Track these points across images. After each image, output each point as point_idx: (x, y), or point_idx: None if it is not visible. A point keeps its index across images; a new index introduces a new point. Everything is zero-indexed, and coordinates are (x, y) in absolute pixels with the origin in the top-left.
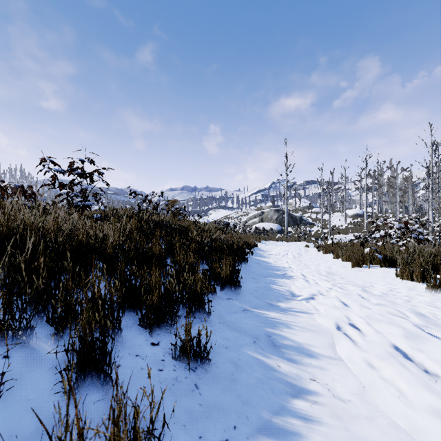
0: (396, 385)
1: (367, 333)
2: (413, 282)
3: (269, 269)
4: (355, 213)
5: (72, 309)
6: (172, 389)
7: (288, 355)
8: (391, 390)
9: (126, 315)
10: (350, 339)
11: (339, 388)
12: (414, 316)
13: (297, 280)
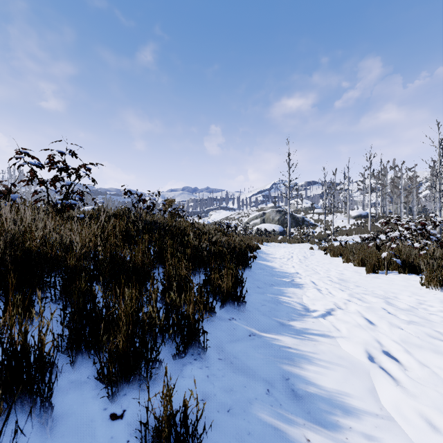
0: None
1: (415, 371)
2: (442, 292)
3: (275, 276)
4: (359, 214)
5: None
6: None
7: (317, 414)
8: None
9: (81, 361)
10: (394, 381)
11: None
12: None
13: (308, 289)
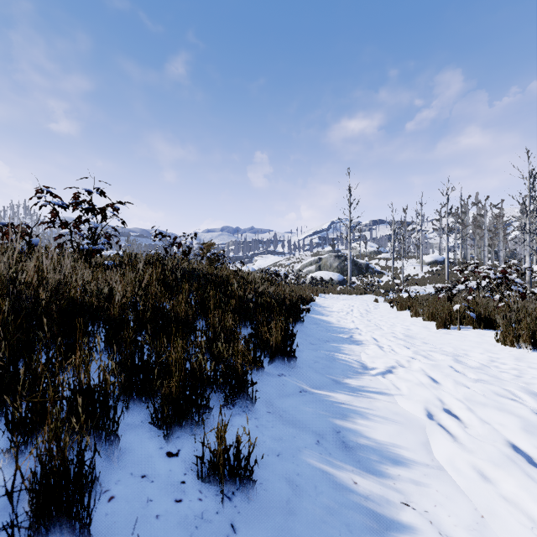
0: (530, 514)
1: (473, 426)
2: (519, 349)
3: (331, 332)
4: (434, 259)
5: (42, 406)
6: (195, 536)
7: (366, 463)
8: (524, 523)
9: (133, 408)
10: (450, 435)
11: (446, 518)
12: (531, 399)
13: (368, 346)
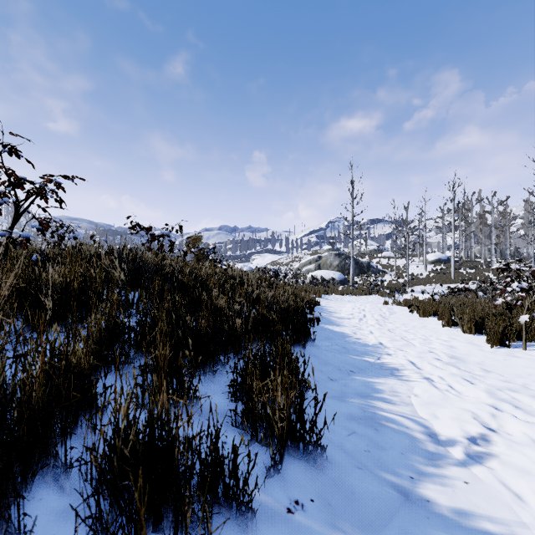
0: None
1: None
2: None
3: (352, 352)
4: (437, 258)
5: None
6: None
7: None
8: None
9: None
10: None
11: None
12: None
13: (414, 381)
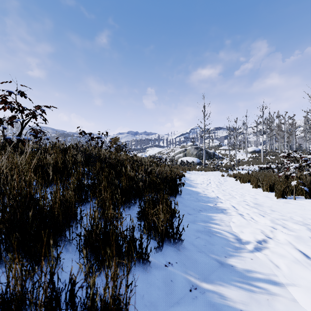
0: None
1: None
2: None
3: (201, 201)
4: (253, 150)
5: None
6: None
7: None
8: None
9: None
10: None
11: None
12: None
13: (233, 215)
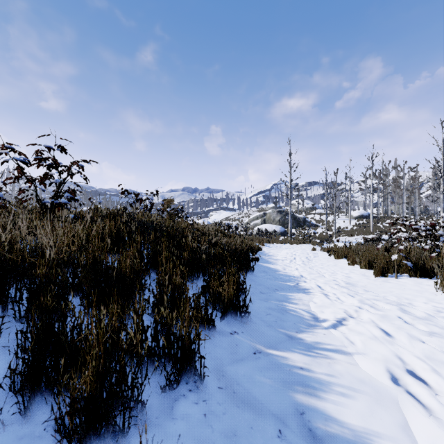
0: None
1: None
2: None
3: (279, 280)
4: (360, 214)
5: None
6: None
7: None
8: None
9: (39, 404)
10: (430, 413)
11: None
12: None
13: (315, 294)
